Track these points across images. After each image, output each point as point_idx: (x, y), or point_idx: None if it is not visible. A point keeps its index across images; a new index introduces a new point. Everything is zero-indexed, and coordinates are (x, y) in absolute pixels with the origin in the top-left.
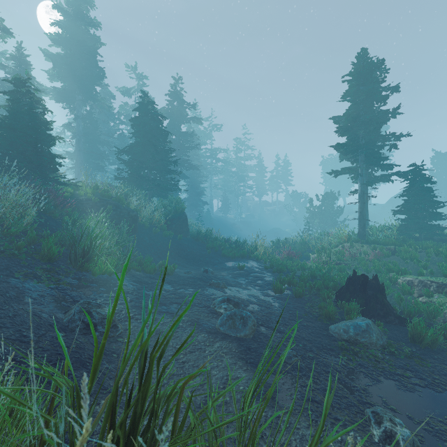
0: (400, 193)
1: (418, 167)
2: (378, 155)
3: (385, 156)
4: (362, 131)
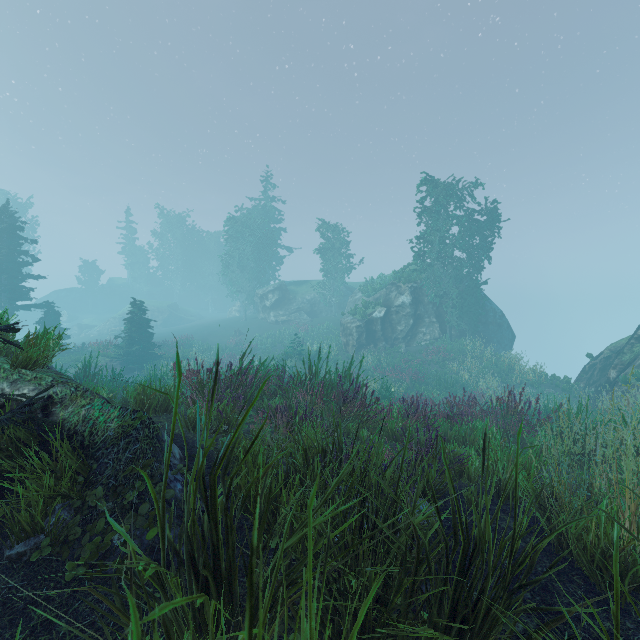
0: (38, 321)
1: (50, 305)
2: (20, 293)
3: (26, 293)
4: (6, 276)
